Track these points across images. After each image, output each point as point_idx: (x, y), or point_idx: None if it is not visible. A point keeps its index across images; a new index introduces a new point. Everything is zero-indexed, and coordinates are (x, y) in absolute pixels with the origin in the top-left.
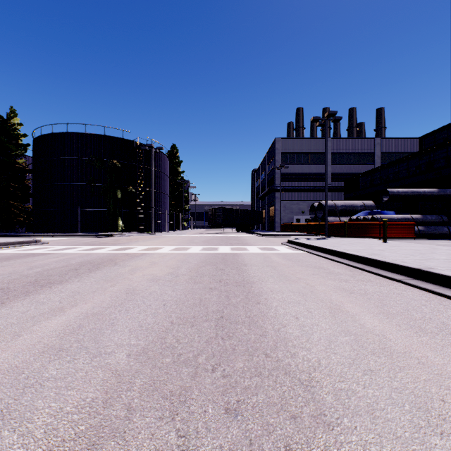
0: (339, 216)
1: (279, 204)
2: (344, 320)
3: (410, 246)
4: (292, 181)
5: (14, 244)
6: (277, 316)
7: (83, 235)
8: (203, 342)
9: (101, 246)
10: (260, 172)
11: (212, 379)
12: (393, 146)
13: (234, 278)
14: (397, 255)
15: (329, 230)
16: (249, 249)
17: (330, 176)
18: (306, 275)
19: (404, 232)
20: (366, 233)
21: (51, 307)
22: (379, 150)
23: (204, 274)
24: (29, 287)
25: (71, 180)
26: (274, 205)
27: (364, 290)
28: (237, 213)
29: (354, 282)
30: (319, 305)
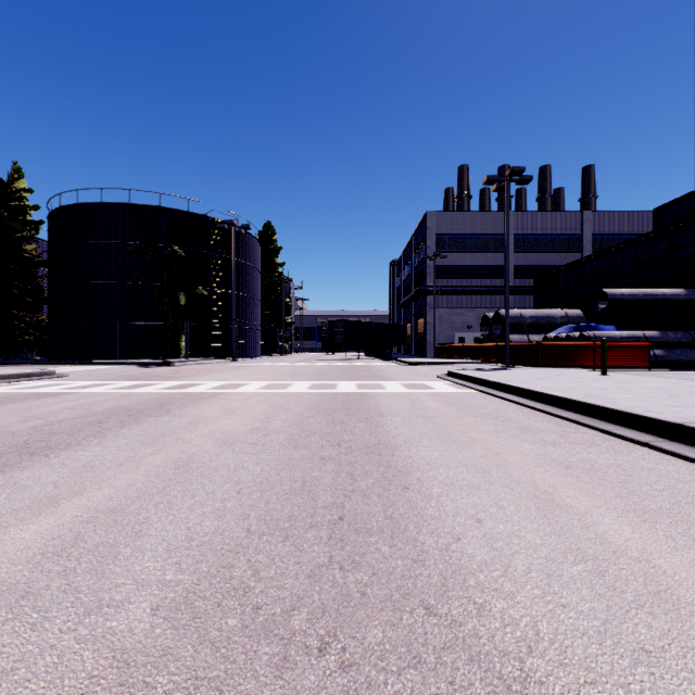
0: (527, 333)
1: (432, 314)
2: (566, 525)
3: (648, 383)
4: (452, 278)
5: (12, 377)
6: (443, 517)
7: (125, 363)
8: (304, 577)
9: (151, 381)
10: (402, 264)
11: (318, 675)
12: (611, 224)
13: (362, 439)
14: (633, 398)
15: (512, 355)
16: (387, 386)
17: (513, 271)
18: (485, 432)
19: (632, 359)
20: (571, 360)
21: (35, 497)
22: (589, 230)
23: (313, 431)
24: (10, 455)
25: (107, 277)
26: (425, 316)
27: (589, 462)
28: (367, 329)
29: (569, 446)
30: (515, 493)
